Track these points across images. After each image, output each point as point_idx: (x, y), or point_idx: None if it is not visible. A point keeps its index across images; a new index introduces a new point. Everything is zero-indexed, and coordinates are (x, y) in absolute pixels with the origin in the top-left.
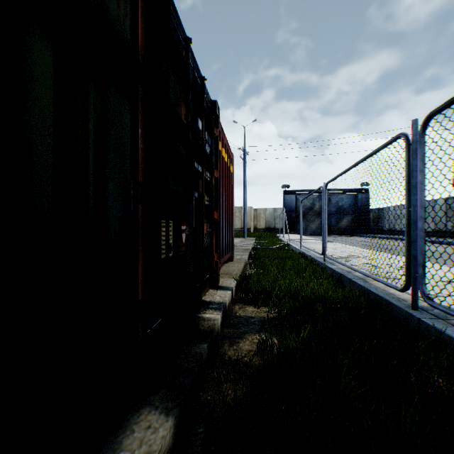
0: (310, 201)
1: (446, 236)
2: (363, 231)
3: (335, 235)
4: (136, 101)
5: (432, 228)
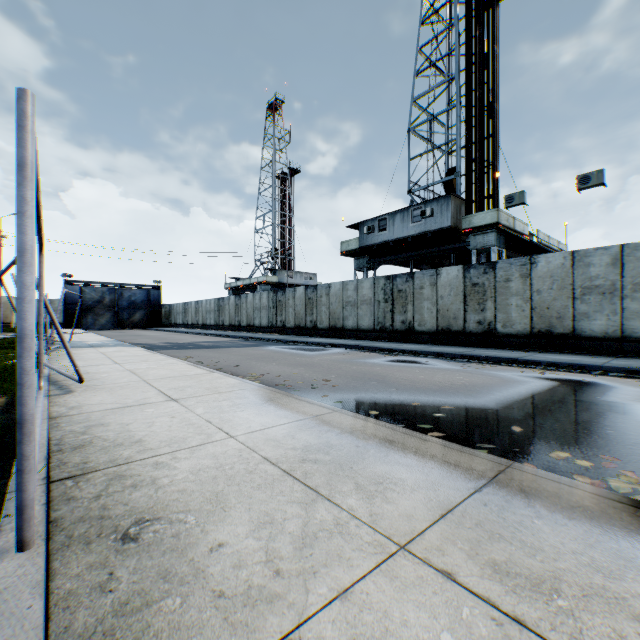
0: (100, 294)
1: (195, 327)
2: (156, 325)
3: (129, 329)
4: None
5: (191, 322)
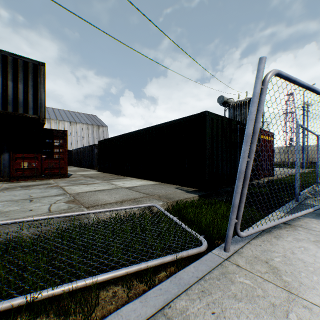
0: None
1: None
2: None
3: None
4: (239, 148)
5: None
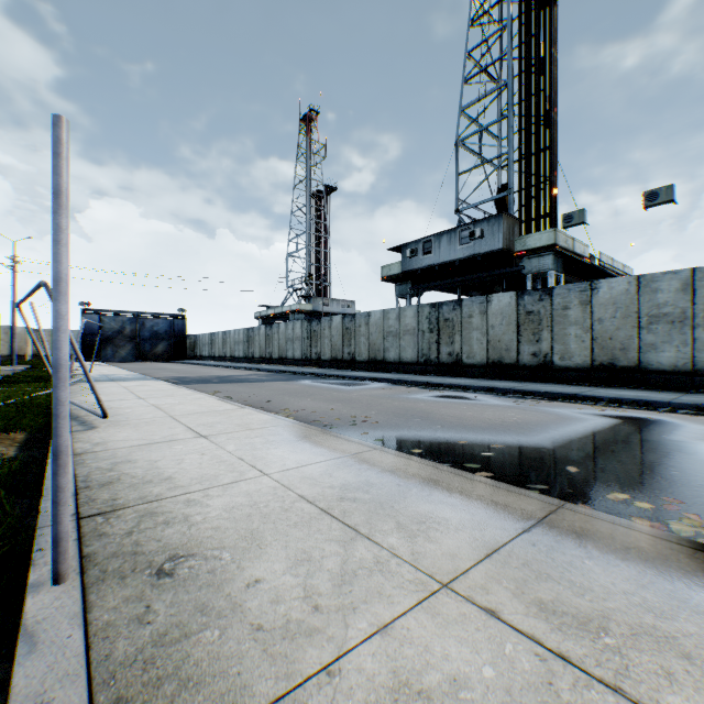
0: (120, 324)
1: (223, 360)
2: (181, 357)
3: (151, 361)
4: None
5: (218, 354)
